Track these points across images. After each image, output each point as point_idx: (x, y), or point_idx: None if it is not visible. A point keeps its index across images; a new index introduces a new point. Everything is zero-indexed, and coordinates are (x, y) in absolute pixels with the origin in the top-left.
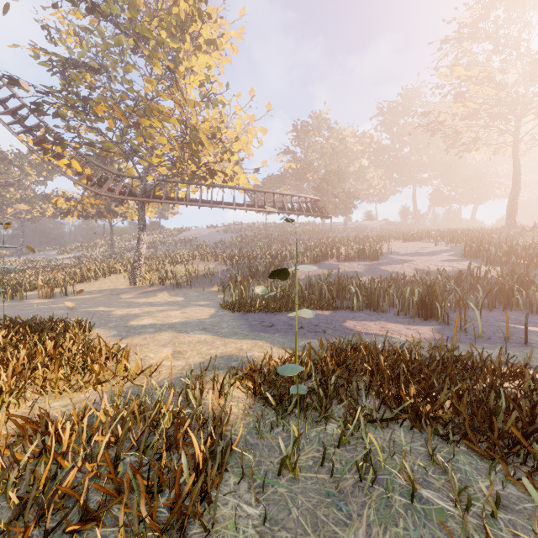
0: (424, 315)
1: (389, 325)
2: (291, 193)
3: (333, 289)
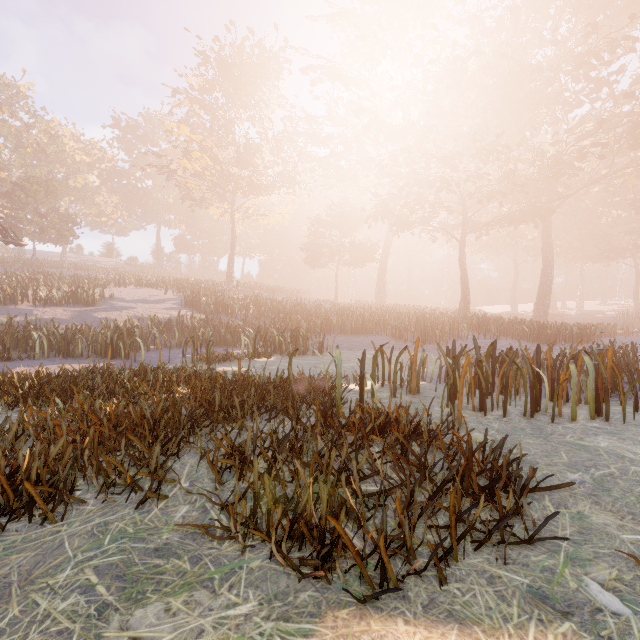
0: (112, 354)
1: (69, 366)
2: None
3: (6, 337)
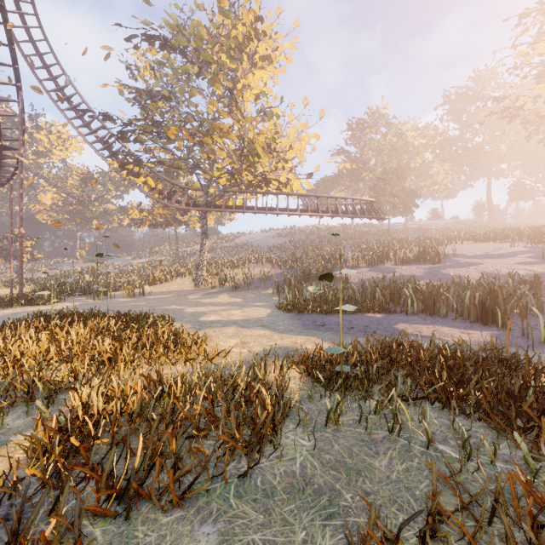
0: (484, 320)
1: (443, 329)
2: (344, 196)
3: (386, 293)
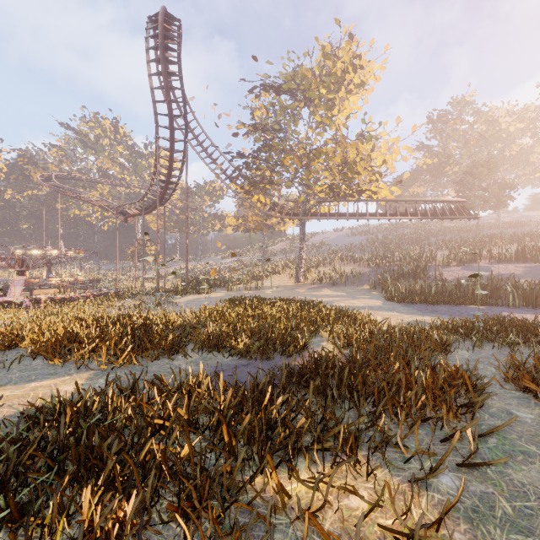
0: None
1: None
2: (433, 199)
3: (487, 289)
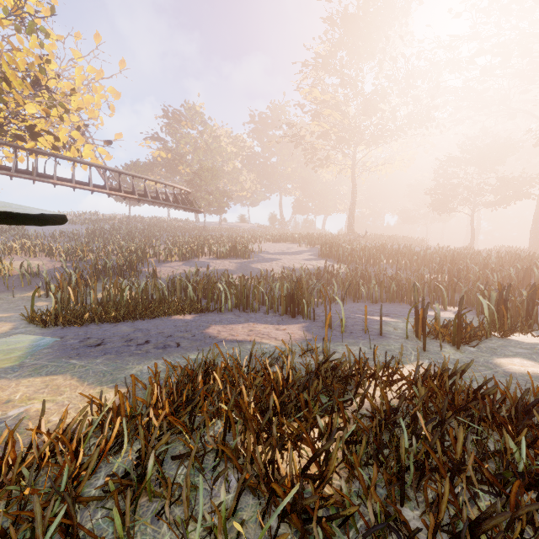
0: (293, 312)
1: (258, 327)
2: (155, 179)
3: (198, 288)
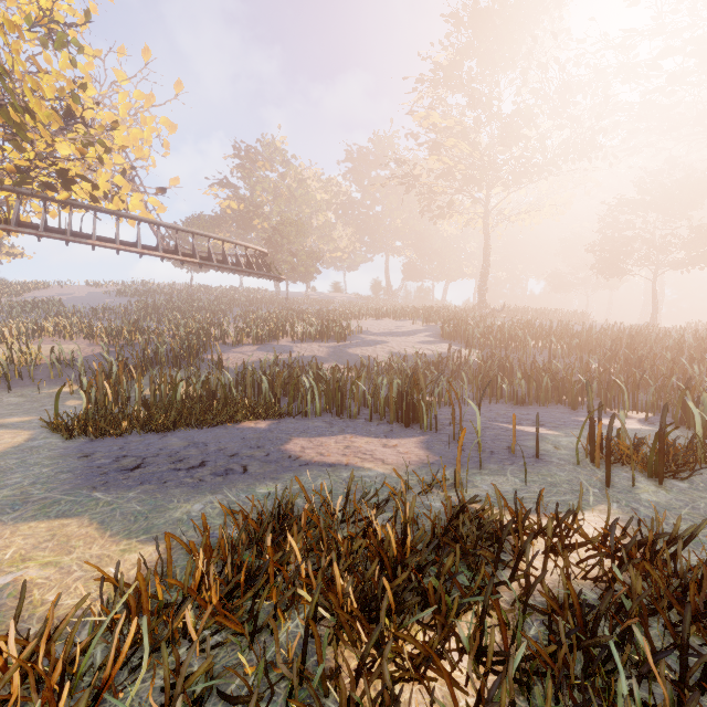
0: (406, 420)
1: (358, 442)
2: (222, 237)
3: (276, 384)
